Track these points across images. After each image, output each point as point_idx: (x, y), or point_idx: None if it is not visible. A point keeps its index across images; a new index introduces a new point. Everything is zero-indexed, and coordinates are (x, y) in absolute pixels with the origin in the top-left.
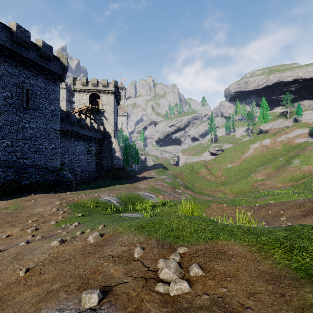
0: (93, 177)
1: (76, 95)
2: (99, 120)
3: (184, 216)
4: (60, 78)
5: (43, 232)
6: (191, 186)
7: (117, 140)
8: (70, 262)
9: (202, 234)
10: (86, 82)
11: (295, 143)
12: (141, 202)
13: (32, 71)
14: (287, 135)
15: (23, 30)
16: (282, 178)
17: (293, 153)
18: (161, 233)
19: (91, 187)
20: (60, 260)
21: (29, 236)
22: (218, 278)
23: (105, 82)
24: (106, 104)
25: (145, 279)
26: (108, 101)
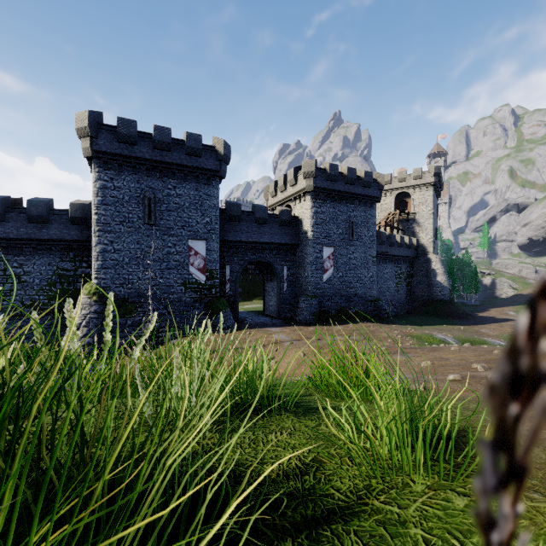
0: (403, 311)
1: None
2: (408, 229)
3: None
4: (377, 200)
5: None
6: None
7: (438, 257)
8: None
9: None
10: (391, 180)
11: None
12: None
13: (355, 203)
14: None
15: (351, 170)
16: None
17: None
18: None
19: (407, 323)
20: None
21: None
22: None
23: (418, 173)
24: (420, 204)
25: None
26: (423, 200)
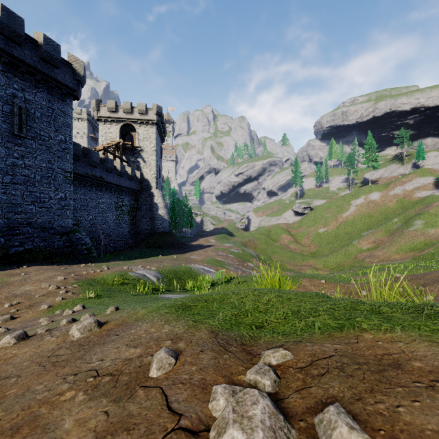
0: (125, 245)
1: (100, 126)
2: (134, 163)
3: (267, 289)
4: (72, 94)
5: (21, 322)
6: (268, 258)
7: (160, 192)
8: (1, 386)
9: (312, 319)
10: (116, 108)
11: (415, 197)
12: (193, 279)
13: (28, 80)
14: (403, 187)
15: (12, 15)
16: (399, 247)
17: (413, 212)
18: (222, 318)
19: (121, 258)
20: None
21: None
22: None
23: (143, 107)
24: (144, 139)
25: None
26: (147, 136)
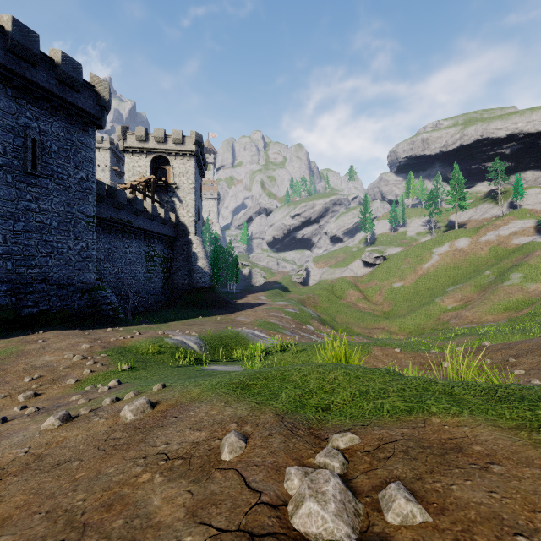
0: (157, 304)
1: (126, 158)
2: (167, 203)
3: (332, 365)
4: (95, 122)
5: (47, 399)
6: (331, 319)
7: (199, 239)
8: (65, 469)
9: (381, 401)
10: (146, 136)
11: (511, 244)
12: (242, 347)
13: (43, 107)
14: (498, 231)
15: (25, 29)
16: (492, 306)
17: (509, 263)
18: (285, 399)
19: (153, 320)
20: (47, 464)
21: (15, 409)
22: (483, 535)
23: (179, 136)
24: (180, 175)
25: (249, 540)
26: (184, 170)
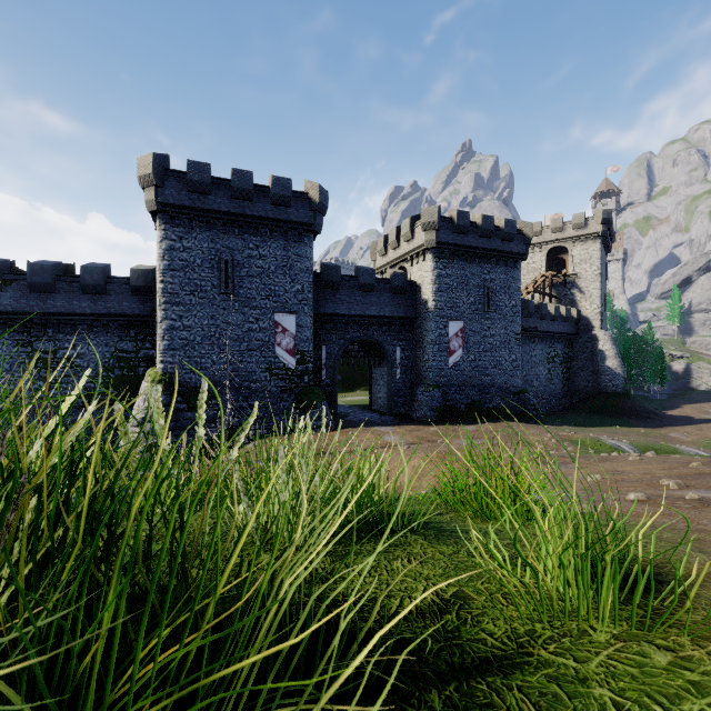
0: (558, 407)
1: None
2: (565, 296)
3: None
4: (522, 258)
5: None
6: None
7: (607, 334)
8: None
9: None
10: (541, 230)
11: None
12: None
13: (492, 263)
14: None
15: (487, 218)
16: None
17: None
18: None
19: (564, 423)
20: None
21: None
22: None
23: (580, 220)
24: (581, 262)
25: None
26: (586, 257)
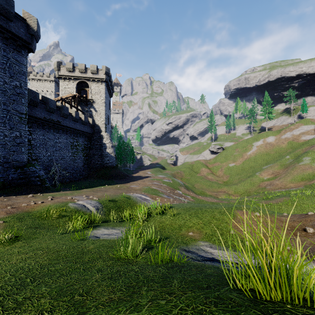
0: (79, 177)
1: (60, 82)
2: (87, 112)
3: None
4: (27, 46)
5: None
6: (192, 186)
7: (108, 135)
8: None
9: None
10: (73, 68)
11: (301, 140)
12: (131, 207)
13: None
14: (292, 132)
15: None
16: (293, 177)
17: (301, 151)
18: None
19: (73, 187)
20: None
21: None
22: None
23: (94, 68)
24: (96, 94)
25: None
26: (98, 91)
